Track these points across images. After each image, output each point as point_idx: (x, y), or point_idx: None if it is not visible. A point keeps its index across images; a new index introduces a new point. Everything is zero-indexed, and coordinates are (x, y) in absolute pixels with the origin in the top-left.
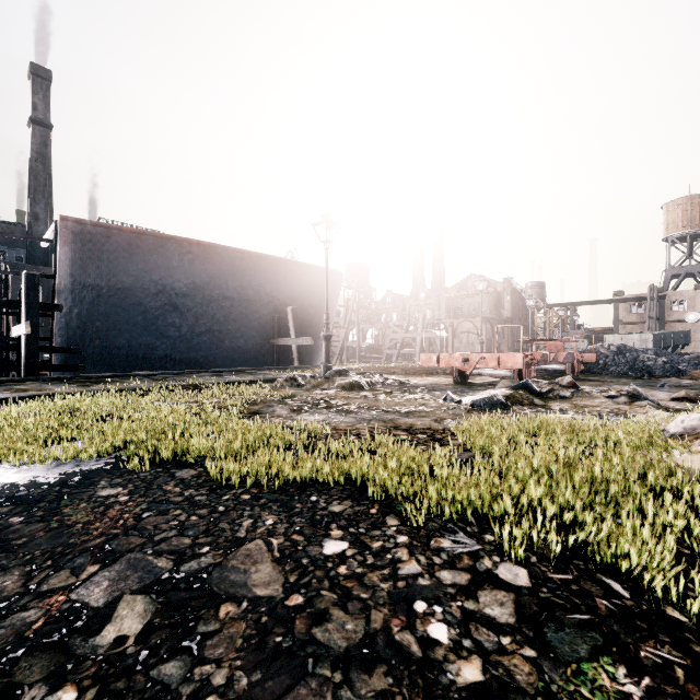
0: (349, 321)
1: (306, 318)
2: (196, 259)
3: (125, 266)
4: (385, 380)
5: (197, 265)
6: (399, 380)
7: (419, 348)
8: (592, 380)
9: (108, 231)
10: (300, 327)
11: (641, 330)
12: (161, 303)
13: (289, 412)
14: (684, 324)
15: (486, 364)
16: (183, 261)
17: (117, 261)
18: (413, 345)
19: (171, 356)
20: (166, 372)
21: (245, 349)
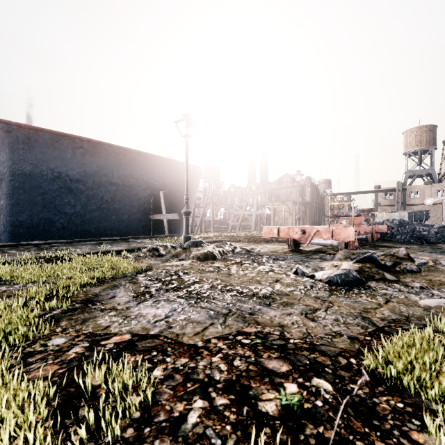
0: (206, 202)
1: (175, 200)
2: (86, 153)
3: (24, 156)
4: (234, 248)
5: (87, 157)
6: (246, 248)
7: (254, 221)
8: (391, 246)
9: (8, 126)
10: (170, 206)
11: (391, 210)
12: (57, 186)
13: (129, 299)
14: (417, 206)
15: (320, 236)
16: (75, 154)
17: (17, 152)
18: (250, 219)
19: (67, 227)
20: (57, 241)
21: (128, 222)
